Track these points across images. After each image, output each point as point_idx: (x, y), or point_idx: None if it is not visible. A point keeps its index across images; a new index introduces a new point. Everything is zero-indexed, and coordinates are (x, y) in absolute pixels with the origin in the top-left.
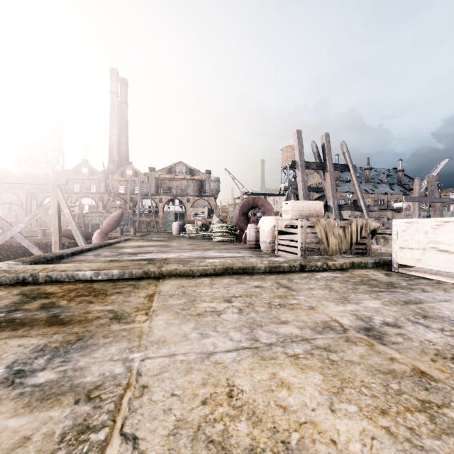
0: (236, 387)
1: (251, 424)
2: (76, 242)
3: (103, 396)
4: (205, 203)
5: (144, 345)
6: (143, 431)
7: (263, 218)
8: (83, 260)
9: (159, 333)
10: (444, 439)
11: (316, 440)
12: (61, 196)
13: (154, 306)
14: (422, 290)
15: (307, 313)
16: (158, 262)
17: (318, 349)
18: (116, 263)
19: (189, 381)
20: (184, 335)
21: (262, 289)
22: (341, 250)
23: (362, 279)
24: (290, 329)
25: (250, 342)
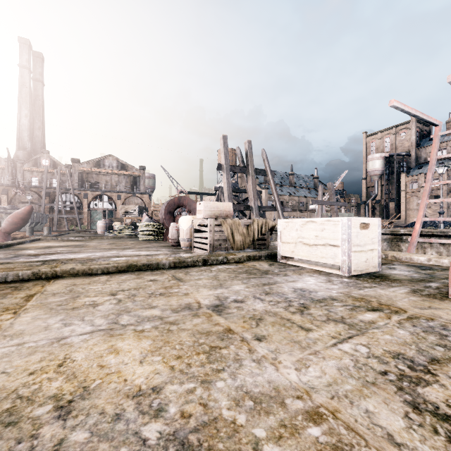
0: (70, 359)
1: (65, 381)
2: None
3: None
4: (138, 201)
5: None
6: None
7: (182, 217)
8: None
9: (19, 328)
10: (206, 366)
11: (112, 382)
12: None
13: (29, 305)
14: (284, 275)
15: (179, 299)
16: (55, 262)
17: (165, 324)
18: (0, 265)
19: (26, 361)
20: (45, 327)
21: (155, 282)
22: (245, 246)
23: (248, 269)
24: (154, 312)
25: (108, 325)
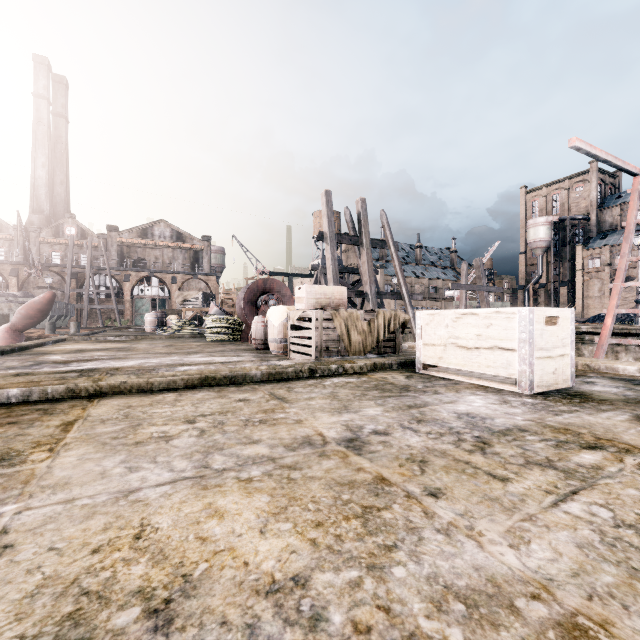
0: (151, 526)
1: (151, 564)
2: None
3: None
4: (201, 285)
5: (29, 493)
6: None
7: (272, 308)
8: None
9: (61, 474)
10: (365, 540)
11: (226, 566)
12: None
13: (69, 438)
14: (434, 392)
15: (290, 429)
16: (97, 373)
17: (281, 468)
18: (19, 378)
19: (83, 529)
20: (101, 473)
21: (247, 402)
22: (366, 349)
23: (377, 383)
24: (258, 449)
25: (196, 471)
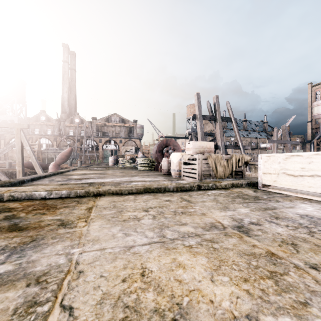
0: (147, 269)
1: (156, 293)
2: (35, 172)
3: (48, 280)
4: (133, 143)
5: (82, 243)
6: (77, 303)
7: (173, 154)
8: (40, 184)
9: (94, 234)
10: (283, 295)
11: (200, 301)
12: (23, 137)
13: (92, 216)
14: (276, 201)
15: (200, 218)
16: (96, 184)
17: (205, 241)
18: (65, 186)
19: (114, 266)
20: (112, 235)
21: (171, 202)
22: (225, 175)
23: (238, 194)
24: (188, 228)
25: (159, 238)
